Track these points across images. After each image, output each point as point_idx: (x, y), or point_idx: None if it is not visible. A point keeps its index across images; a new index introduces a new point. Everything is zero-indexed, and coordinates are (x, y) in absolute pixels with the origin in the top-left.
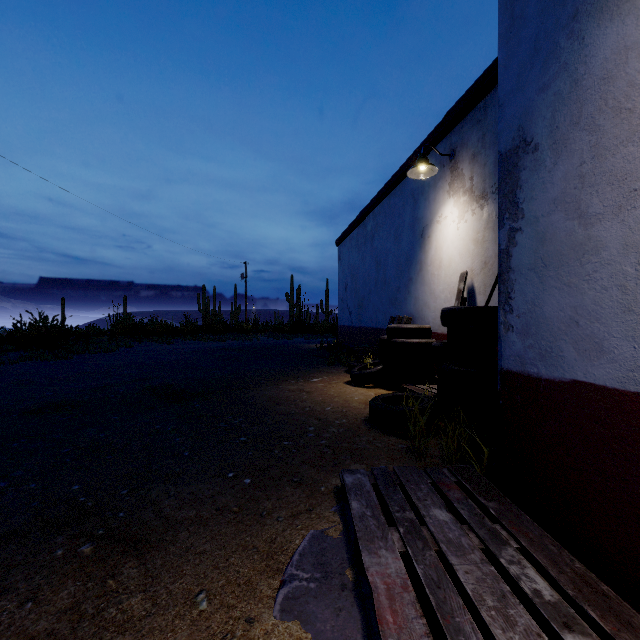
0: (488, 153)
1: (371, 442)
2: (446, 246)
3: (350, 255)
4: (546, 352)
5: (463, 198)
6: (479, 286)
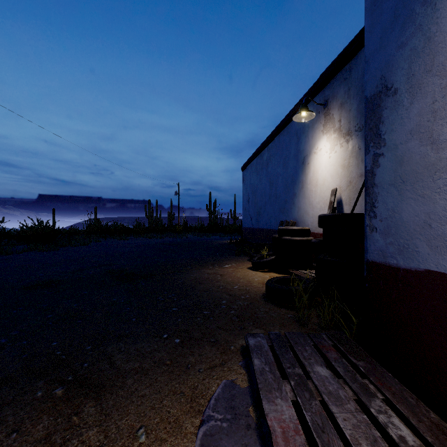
0: (352, 102)
1: (267, 312)
2: (321, 170)
3: (251, 177)
4: (404, 248)
5: (333, 135)
6: (345, 199)
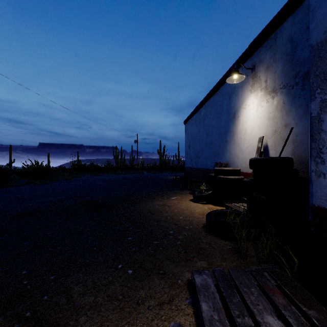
0: (277, 65)
1: (209, 243)
2: (249, 122)
3: (191, 129)
4: None
5: (260, 93)
6: (271, 145)
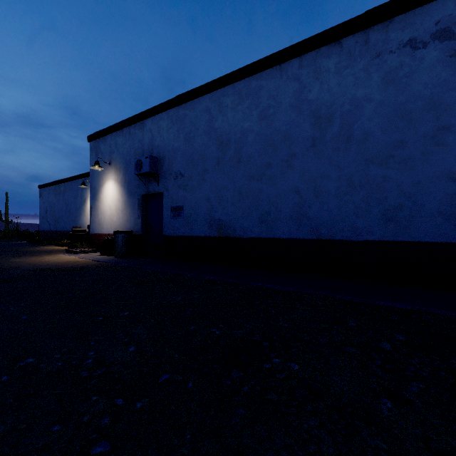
0: None
1: None
2: None
3: (50, 196)
4: (93, 231)
5: None
6: None
